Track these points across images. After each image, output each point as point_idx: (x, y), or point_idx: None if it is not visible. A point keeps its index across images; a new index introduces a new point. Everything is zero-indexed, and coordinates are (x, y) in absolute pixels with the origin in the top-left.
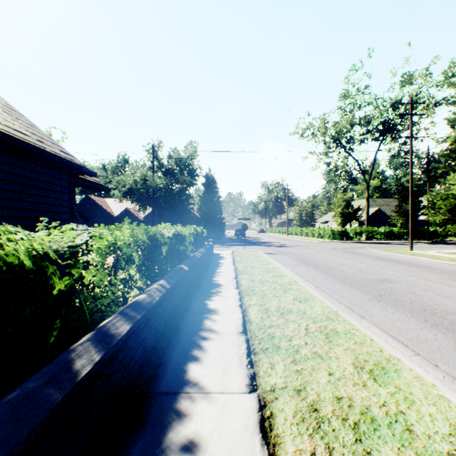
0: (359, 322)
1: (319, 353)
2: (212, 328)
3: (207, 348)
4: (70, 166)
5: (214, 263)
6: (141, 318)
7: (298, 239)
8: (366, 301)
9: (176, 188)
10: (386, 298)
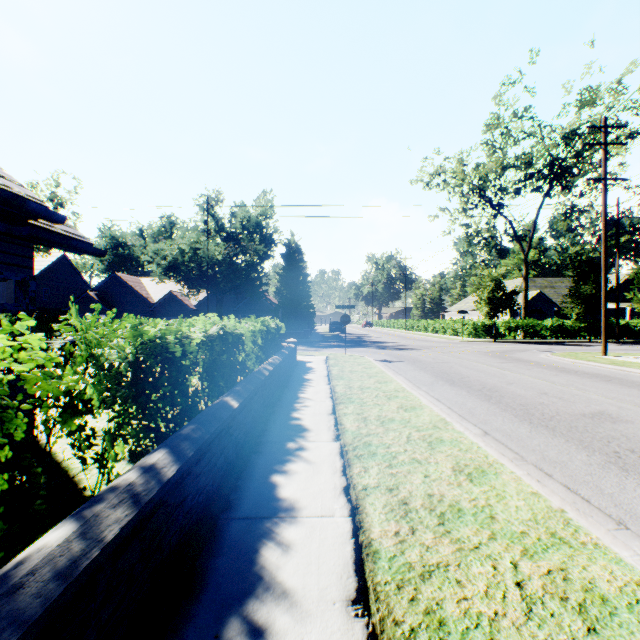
0: (637, 553)
1: None
2: (279, 582)
3: None
4: None
5: (296, 379)
6: None
7: (422, 337)
8: (600, 472)
9: (243, 261)
10: (635, 464)
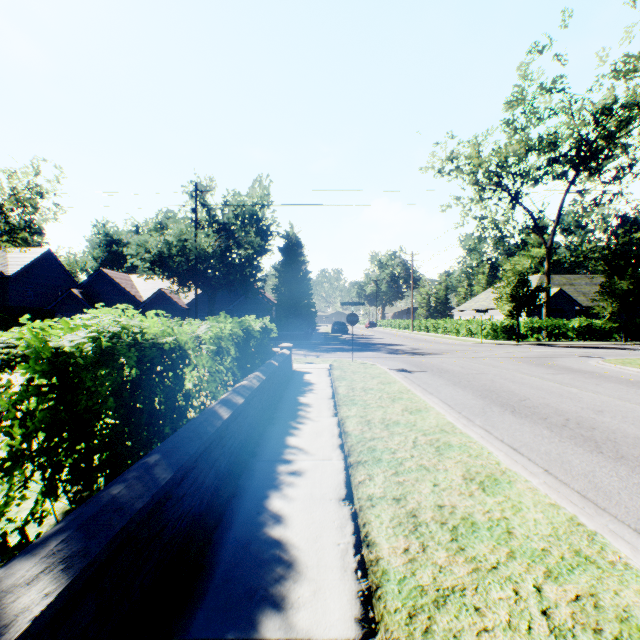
0: None
1: None
2: None
3: None
4: None
5: (287, 405)
6: None
7: (434, 339)
8: None
9: (237, 256)
10: None
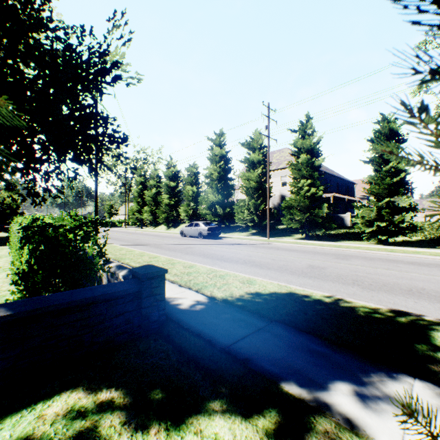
0: None
1: None
2: None
3: None
4: None
5: None
6: None
7: None
8: None
9: None
10: None
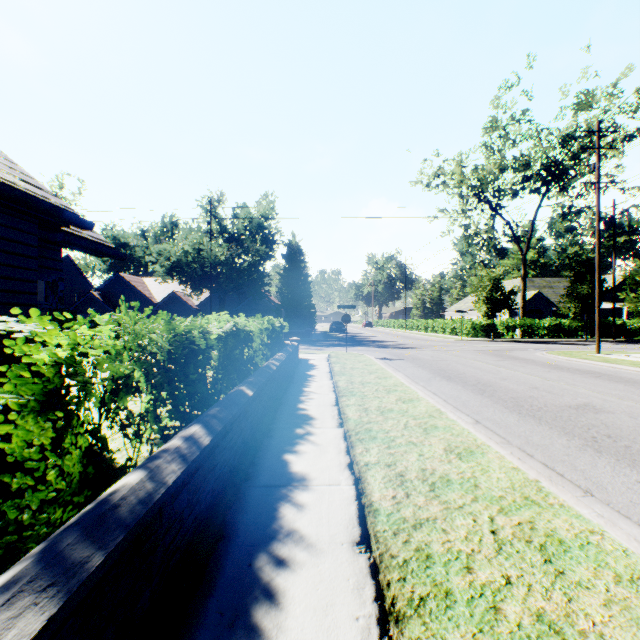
0: (595, 511)
1: (551, 619)
2: (296, 530)
3: (285, 596)
4: (35, 205)
5: (300, 375)
6: (105, 560)
7: (422, 337)
8: (576, 453)
9: (245, 262)
10: (609, 447)
